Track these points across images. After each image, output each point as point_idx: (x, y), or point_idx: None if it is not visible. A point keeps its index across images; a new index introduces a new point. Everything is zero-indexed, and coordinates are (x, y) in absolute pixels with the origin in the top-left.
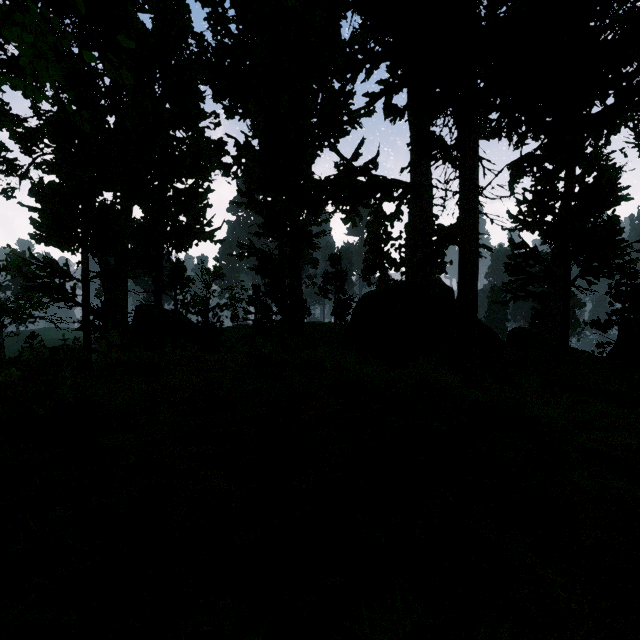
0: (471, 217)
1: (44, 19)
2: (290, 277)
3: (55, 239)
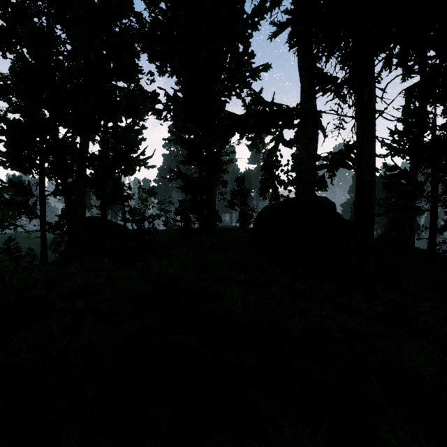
0: (369, 139)
1: (21, 0)
2: (206, 194)
3: (16, 165)
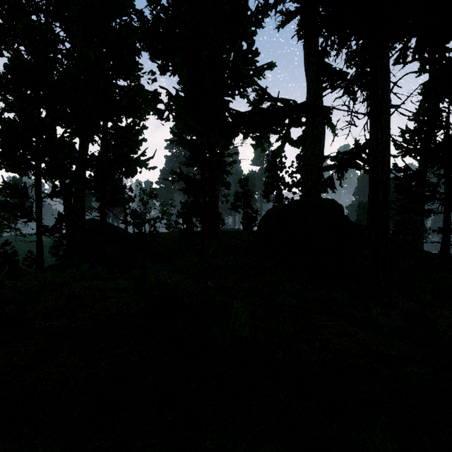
0: (383, 137)
1: None
2: (209, 196)
3: (10, 165)
